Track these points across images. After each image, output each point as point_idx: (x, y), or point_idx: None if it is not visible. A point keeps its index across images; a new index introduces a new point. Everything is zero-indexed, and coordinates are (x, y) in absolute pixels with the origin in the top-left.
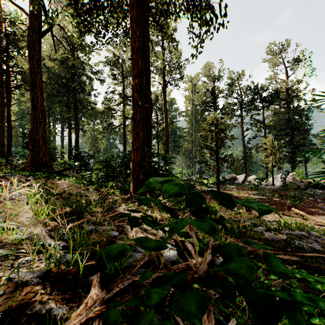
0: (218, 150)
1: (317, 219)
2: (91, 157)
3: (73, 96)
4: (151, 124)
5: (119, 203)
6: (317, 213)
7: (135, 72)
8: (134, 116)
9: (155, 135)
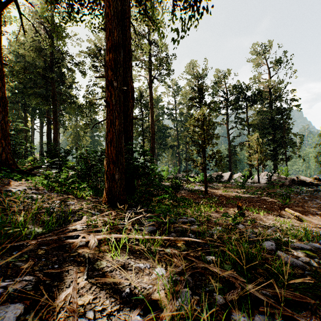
0: (205, 147)
1: (313, 221)
2: (67, 153)
3: (51, 88)
4: (132, 115)
5: (83, 212)
6: (309, 212)
7: (109, 45)
8: (108, 100)
9: (141, 132)
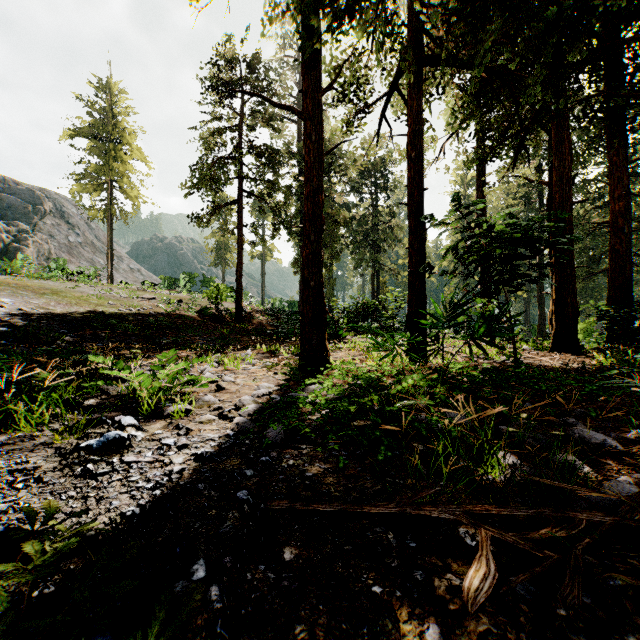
0: None
1: None
2: None
3: None
4: None
5: None
6: None
7: None
8: None
9: None
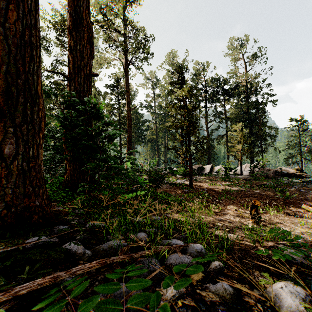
0: (191, 131)
1: None
2: None
3: None
4: (89, 69)
5: None
6: None
7: None
8: None
9: (117, 121)
